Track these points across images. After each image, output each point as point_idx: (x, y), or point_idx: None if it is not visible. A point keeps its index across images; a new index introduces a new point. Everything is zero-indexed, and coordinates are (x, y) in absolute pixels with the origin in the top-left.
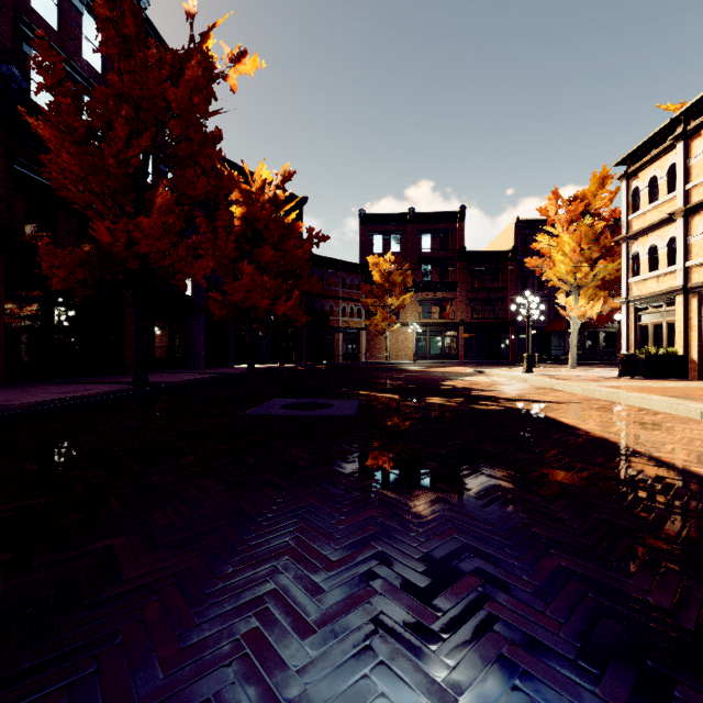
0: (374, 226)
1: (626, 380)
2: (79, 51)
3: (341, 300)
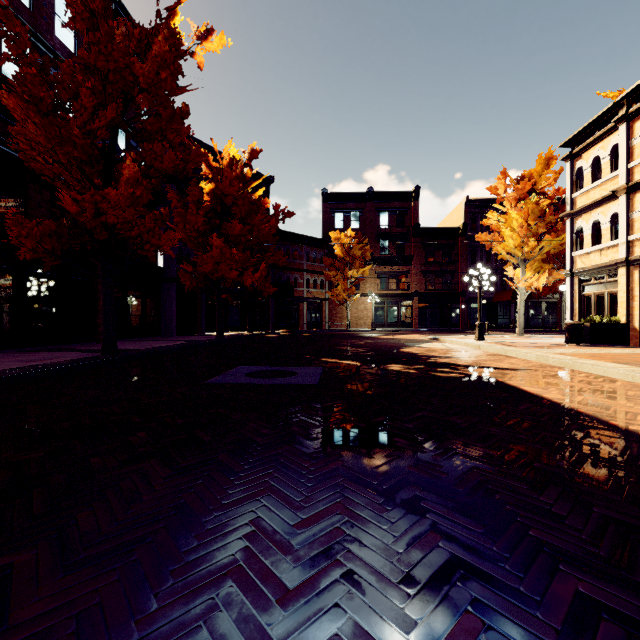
0: (335, 204)
1: (573, 347)
2: (52, 29)
3: (305, 272)
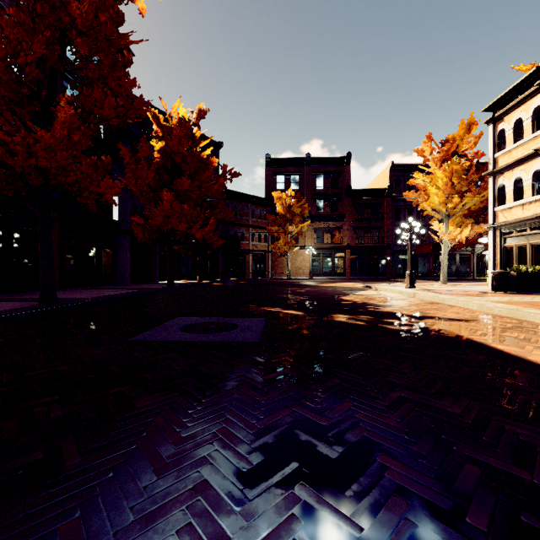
0: (277, 168)
1: (503, 295)
2: None
3: (250, 227)
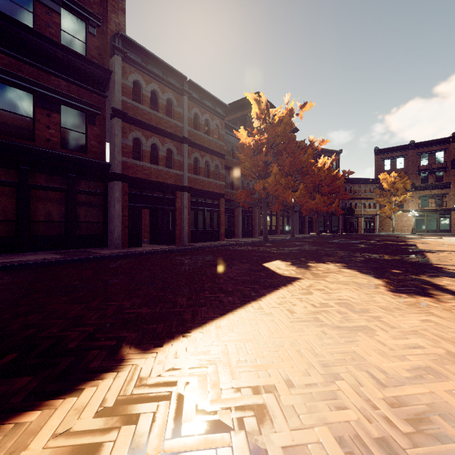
0: (384, 155)
1: None
2: None
3: (362, 199)
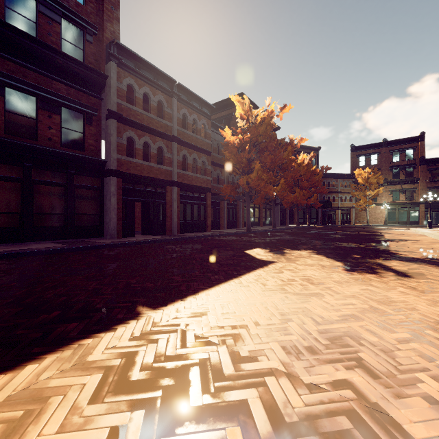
0: (359, 152)
1: None
2: None
3: (339, 193)
